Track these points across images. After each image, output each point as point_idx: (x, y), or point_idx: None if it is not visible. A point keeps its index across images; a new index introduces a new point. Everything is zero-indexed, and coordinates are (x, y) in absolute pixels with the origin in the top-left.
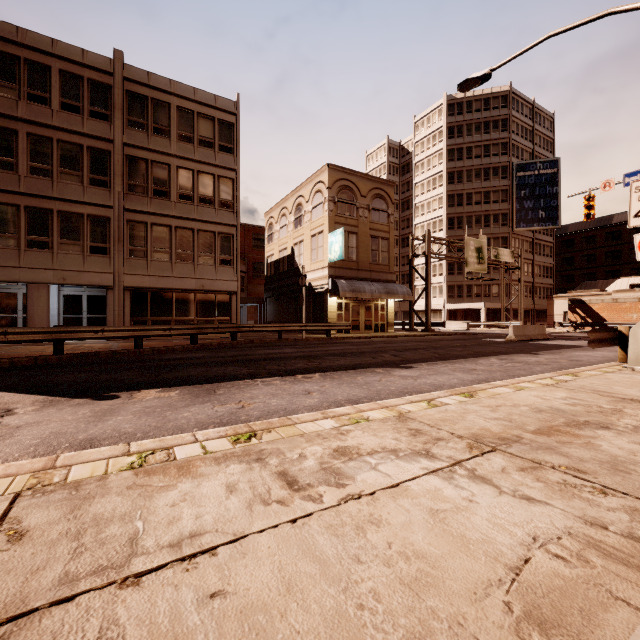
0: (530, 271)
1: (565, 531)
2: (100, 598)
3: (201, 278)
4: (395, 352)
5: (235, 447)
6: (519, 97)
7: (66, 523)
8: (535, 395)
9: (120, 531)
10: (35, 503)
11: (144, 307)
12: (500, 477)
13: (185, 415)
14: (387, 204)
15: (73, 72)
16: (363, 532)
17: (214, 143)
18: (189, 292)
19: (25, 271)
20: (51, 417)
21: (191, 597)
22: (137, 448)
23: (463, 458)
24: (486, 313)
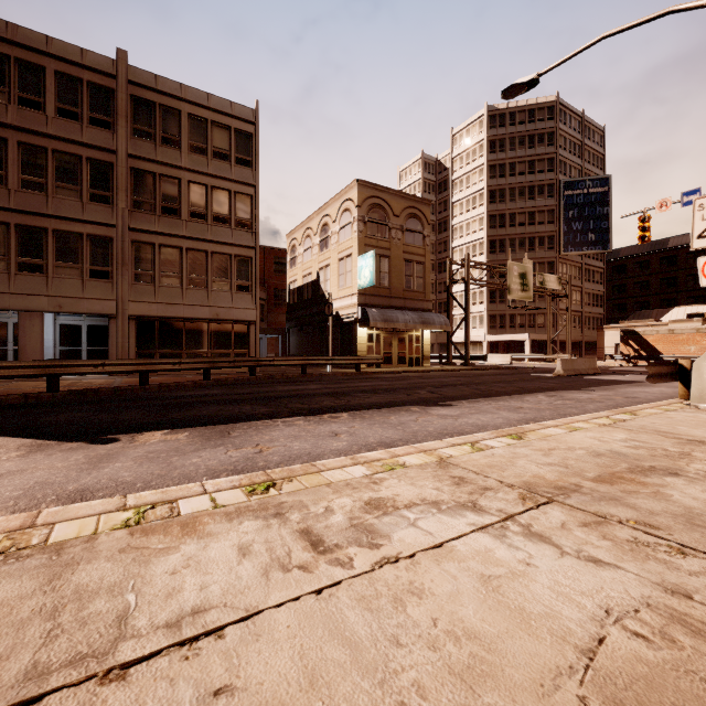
0: (579, 299)
1: (643, 602)
2: (75, 698)
3: (215, 306)
4: (432, 388)
5: (250, 500)
6: (567, 108)
7: (41, 597)
8: (591, 437)
9: (107, 607)
10: (6, 571)
11: (151, 338)
12: (560, 534)
13: (194, 461)
14: (422, 225)
15: (71, 74)
16: (402, 605)
17: (230, 155)
18: (202, 322)
19: (16, 297)
20: (38, 464)
21: (190, 695)
22: (135, 501)
23: (516, 511)
24: (531, 345)
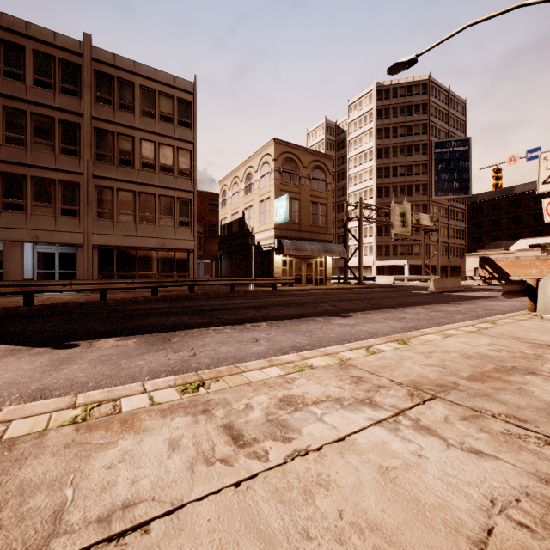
0: (446, 233)
1: (522, 491)
2: None
3: (162, 237)
4: (333, 302)
5: (182, 397)
6: (437, 85)
7: None
8: (462, 342)
9: (45, 502)
10: None
11: (111, 263)
12: (444, 427)
13: (139, 363)
14: (325, 174)
15: (45, 52)
16: (311, 497)
17: (174, 118)
18: (151, 250)
19: (1, 230)
20: (8, 366)
21: None
22: (84, 400)
23: (406, 407)
24: (409, 269)
